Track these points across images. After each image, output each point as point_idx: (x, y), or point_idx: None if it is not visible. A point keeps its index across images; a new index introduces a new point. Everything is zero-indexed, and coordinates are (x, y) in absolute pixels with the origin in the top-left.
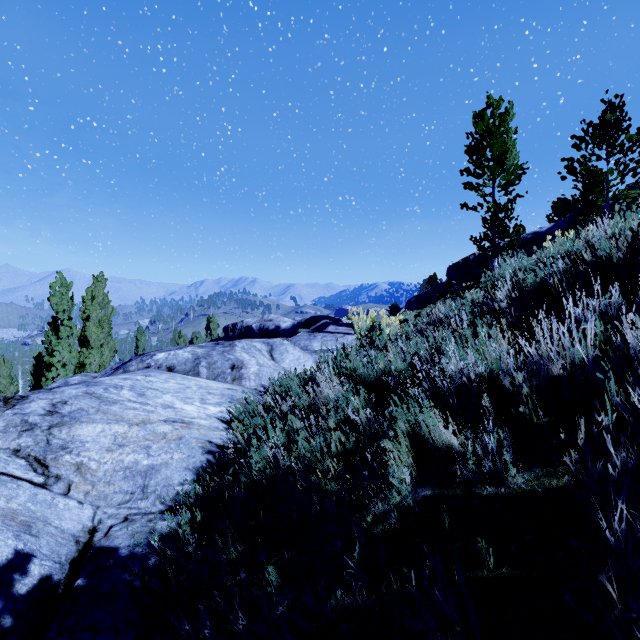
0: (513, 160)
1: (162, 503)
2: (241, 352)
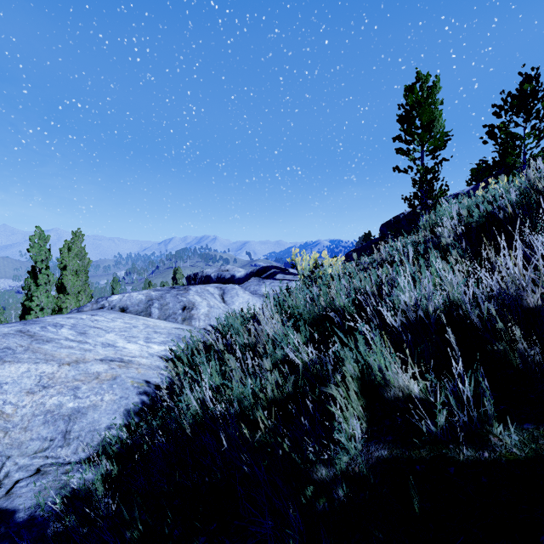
0: (440, 128)
1: (85, 450)
2: (194, 295)
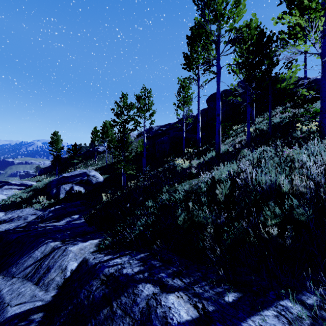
0: (60, 147)
1: None
2: None
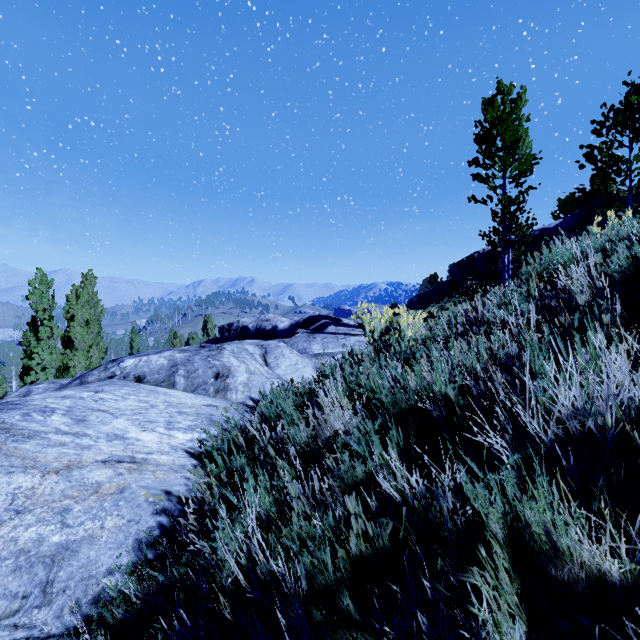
0: (525, 149)
1: (74, 611)
2: (229, 357)
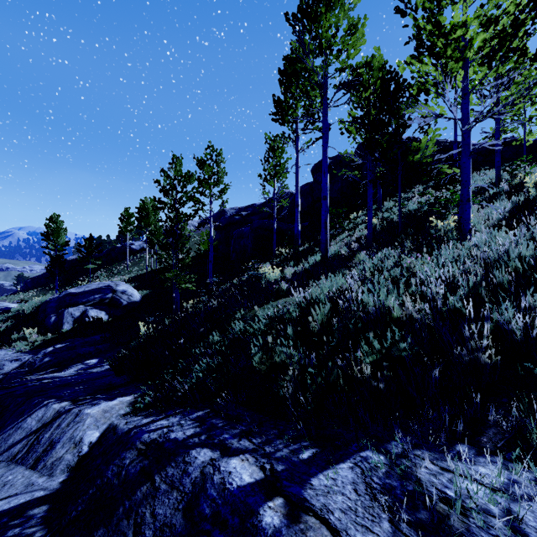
0: (63, 241)
1: None
2: None
